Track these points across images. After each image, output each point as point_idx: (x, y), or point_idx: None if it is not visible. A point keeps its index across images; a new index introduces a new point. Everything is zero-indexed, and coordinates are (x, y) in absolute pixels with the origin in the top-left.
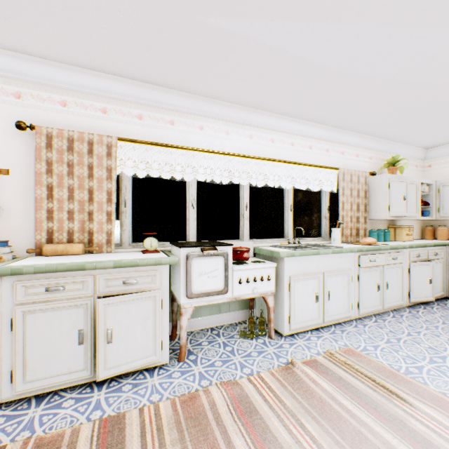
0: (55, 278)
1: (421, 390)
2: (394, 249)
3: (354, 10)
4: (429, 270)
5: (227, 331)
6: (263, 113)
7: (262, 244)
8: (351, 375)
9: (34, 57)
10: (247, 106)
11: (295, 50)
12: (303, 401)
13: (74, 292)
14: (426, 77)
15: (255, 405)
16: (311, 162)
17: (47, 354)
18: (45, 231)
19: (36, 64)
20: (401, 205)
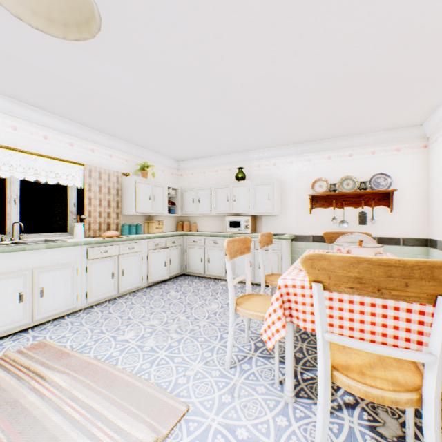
0: None
1: (75, 360)
2: (132, 240)
3: None
4: (165, 255)
5: None
6: None
7: None
8: (8, 372)
9: None
10: None
11: None
12: None
13: None
14: (124, 99)
15: None
16: (48, 153)
17: None
18: None
19: None
20: (148, 204)
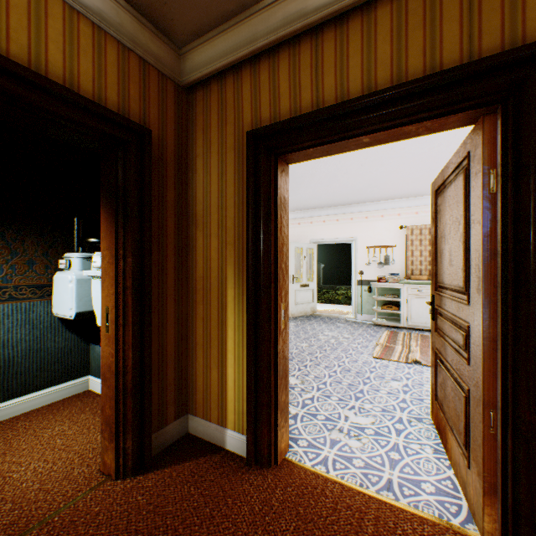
0: (420, 287)
1: None
2: None
3: None
4: None
5: None
6: None
7: None
8: None
9: (406, 198)
10: None
11: None
12: None
13: (427, 293)
14: None
15: None
16: None
17: (417, 314)
18: (409, 269)
19: (406, 201)
20: None
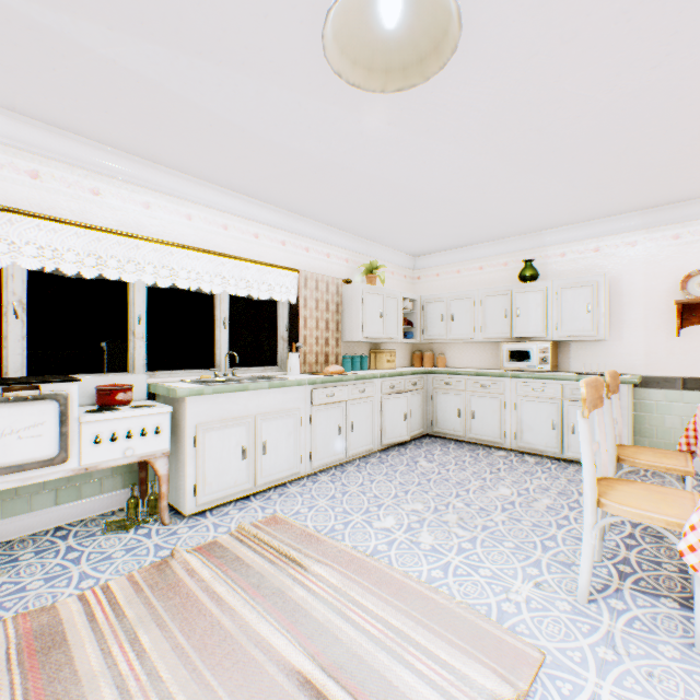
0: None
1: (331, 549)
2: (362, 379)
3: (236, 56)
4: (404, 403)
5: (89, 527)
6: (168, 171)
7: (171, 378)
8: (254, 551)
9: None
10: (134, 154)
11: (174, 86)
12: (159, 605)
13: None
14: (370, 168)
15: (68, 634)
16: (259, 257)
17: None
18: None
19: None
20: (378, 324)
